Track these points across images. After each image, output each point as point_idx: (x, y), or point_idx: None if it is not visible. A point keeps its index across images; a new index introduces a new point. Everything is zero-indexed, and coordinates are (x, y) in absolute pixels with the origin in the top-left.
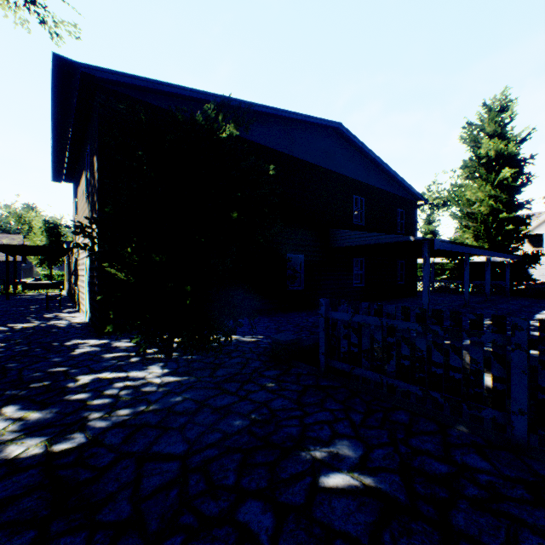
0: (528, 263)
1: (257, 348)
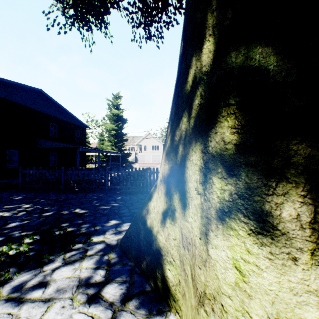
0: (128, 156)
1: None
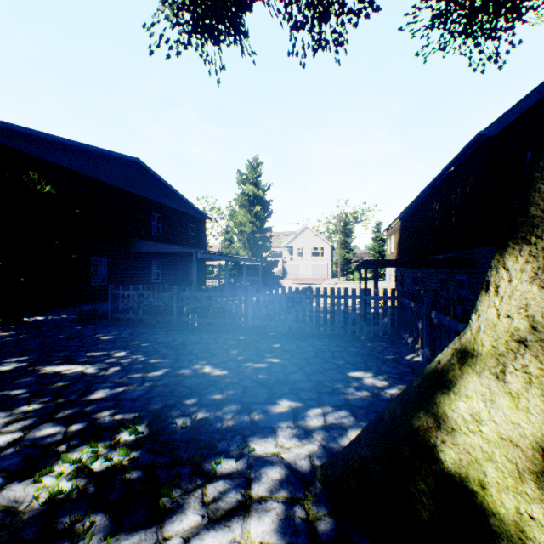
0: (272, 266)
1: (67, 319)
